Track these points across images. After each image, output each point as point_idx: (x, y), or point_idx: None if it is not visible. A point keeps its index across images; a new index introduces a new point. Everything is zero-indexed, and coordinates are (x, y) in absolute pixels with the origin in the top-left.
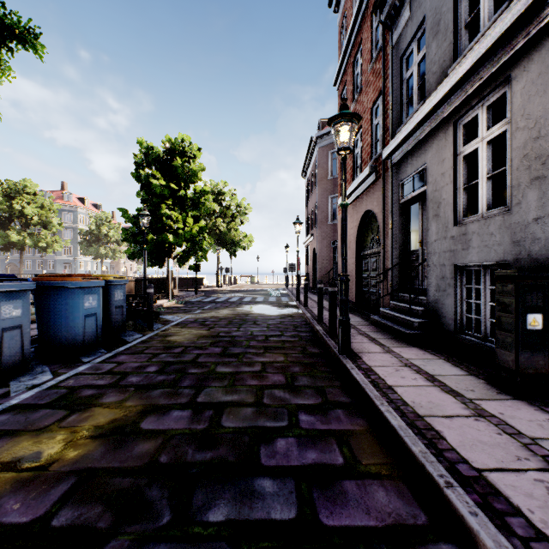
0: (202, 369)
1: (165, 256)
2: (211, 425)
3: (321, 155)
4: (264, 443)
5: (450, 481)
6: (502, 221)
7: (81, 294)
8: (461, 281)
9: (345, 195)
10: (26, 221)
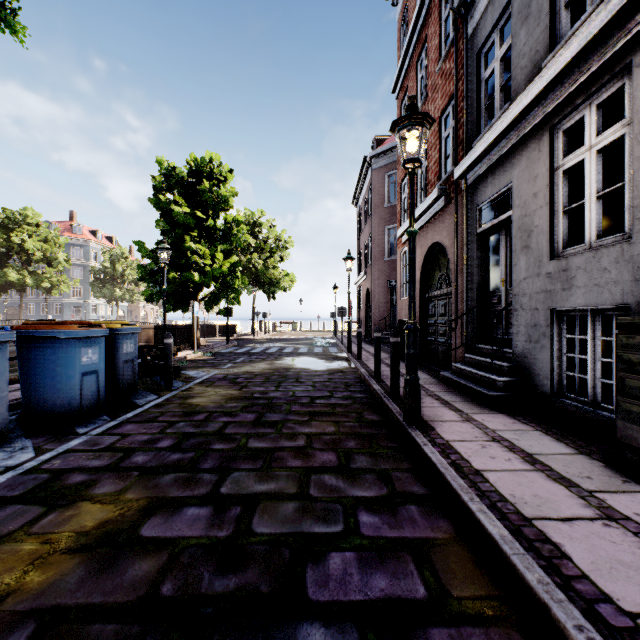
0: (230, 444)
1: (190, 299)
2: (238, 530)
3: (376, 178)
4: (311, 560)
5: (596, 639)
6: (619, 253)
7: (76, 346)
8: (560, 330)
9: (413, 219)
10: (26, 257)
